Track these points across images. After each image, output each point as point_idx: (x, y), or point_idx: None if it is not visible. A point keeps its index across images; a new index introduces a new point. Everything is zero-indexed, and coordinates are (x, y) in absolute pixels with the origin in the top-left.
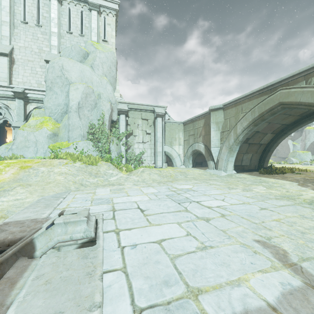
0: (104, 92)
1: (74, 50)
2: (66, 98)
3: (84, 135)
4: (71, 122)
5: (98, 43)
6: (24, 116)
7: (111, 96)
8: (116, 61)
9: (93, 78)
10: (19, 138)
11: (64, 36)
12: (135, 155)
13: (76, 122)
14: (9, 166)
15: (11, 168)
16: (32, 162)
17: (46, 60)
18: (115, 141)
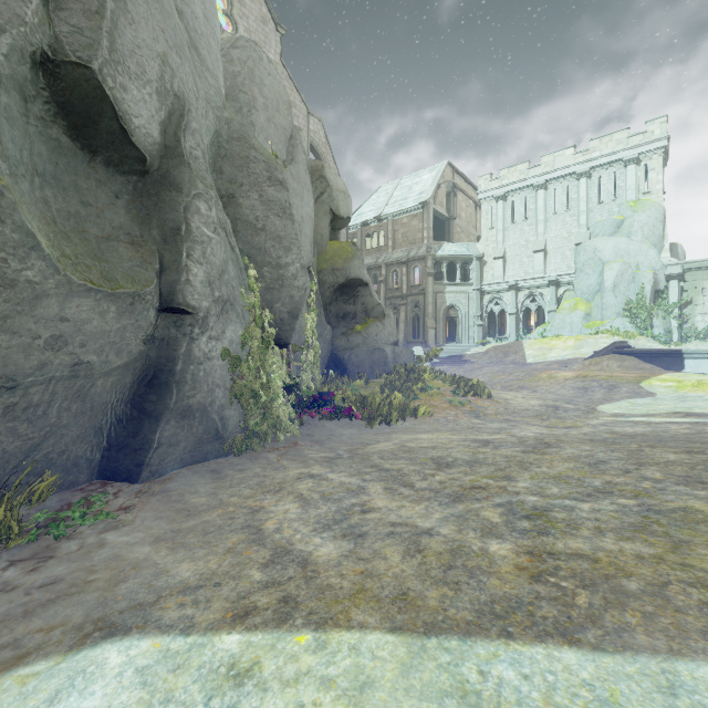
0: (644, 261)
1: (606, 224)
2: (598, 278)
3: (619, 312)
4: (605, 302)
5: (636, 202)
6: (556, 300)
7: (654, 263)
8: (663, 214)
9: (629, 248)
10: (556, 321)
11: (593, 209)
12: (696, 331)
13: (611, 301)
14: (568, 339)
15: (570, 340)
16: (579, 337)
17: (577, 243)
18: (661, 315)
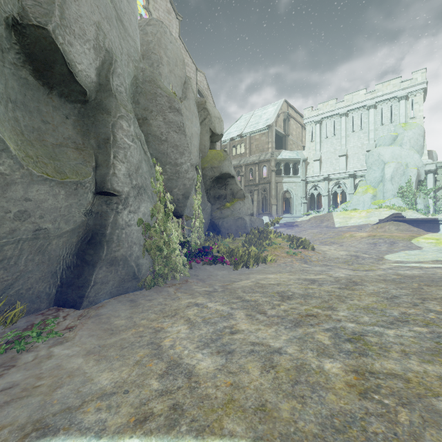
0: (411, 161)
1: (386, 138)
2: (381, 172)
3: (394, 194)
4: (385, 188)
5: (405, 124)
6: (353, 187)
7: (418, 162)
8: (423, 131)
9: (401, 153)
10: (354, 200)
11: (377, 129)
12: None
13: (389, 187)
14: (361, 211)
15: (363, 212)
16: (369, 210)
17: (367, 150)
18: (422, 196)
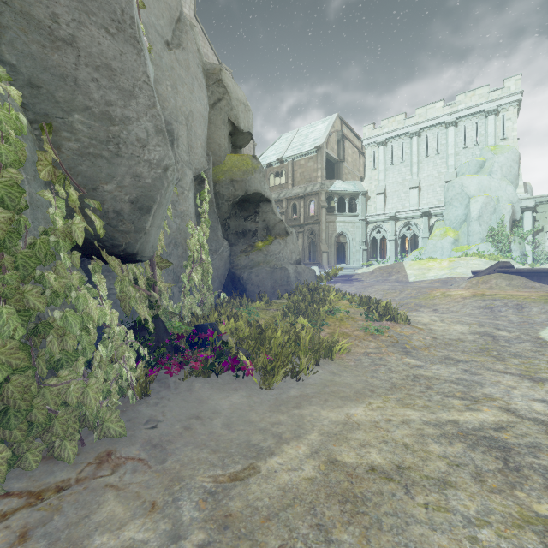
0: (503, 195)
1: (470, 165)
2: (465, 210)
3: (483, 238)
4: (471, 229)
5: (495, 146)
6: (428, 228)
7: (512, 197)
8: (518, 156)
9: (491, 185)
10: (429, 246)
11: (459, 153)
12: (546, 254)
13: (476, 229)
14: (442, 260)
15: (444, 261)
16: (451, 259)
17: (446, 181)
18: (517, 241)
